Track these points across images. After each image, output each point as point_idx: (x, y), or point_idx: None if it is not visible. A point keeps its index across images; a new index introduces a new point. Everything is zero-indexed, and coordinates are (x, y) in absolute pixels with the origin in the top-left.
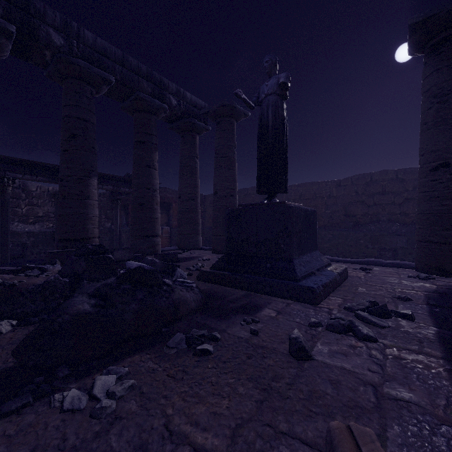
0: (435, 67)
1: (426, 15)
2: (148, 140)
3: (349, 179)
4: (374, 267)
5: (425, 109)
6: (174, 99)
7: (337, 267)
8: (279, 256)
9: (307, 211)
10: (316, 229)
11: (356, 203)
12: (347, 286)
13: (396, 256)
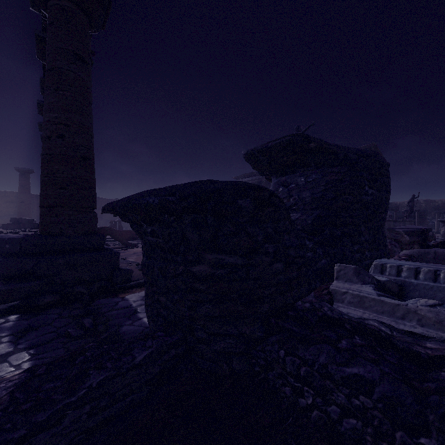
0: (21, 179)
1: (19, 168)
2: None
3: None
4: None
5: (19, 188)
6: None
7: None
8: None
9: None
10: None
11: None
12: None
13: None
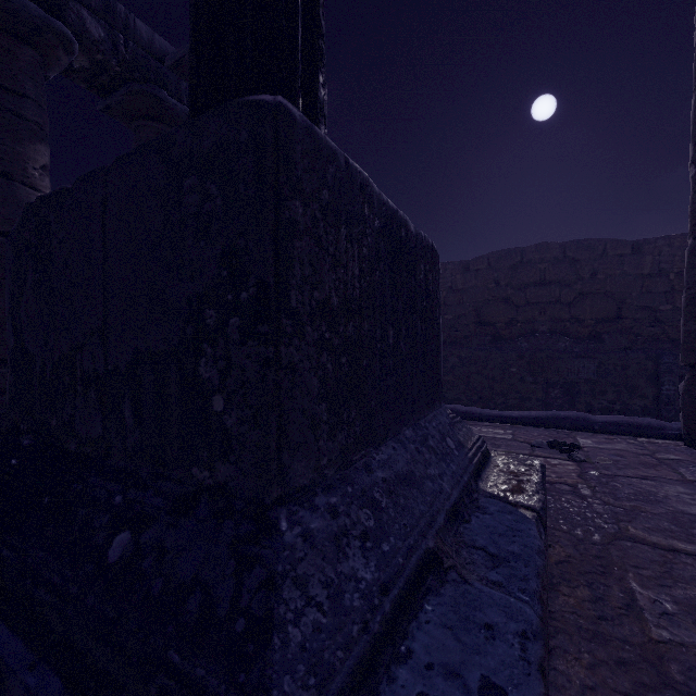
0: None
1: None
2: (6, 105)
3: (485, 258)
4: (577, 435)
5: None
6: (97, 22)
7: (514, 467)
8: (201, 476)
9: (401, 226)
10: (436, 320)
11: (496, 301)
12: (573, 570)
13: (577, 398)
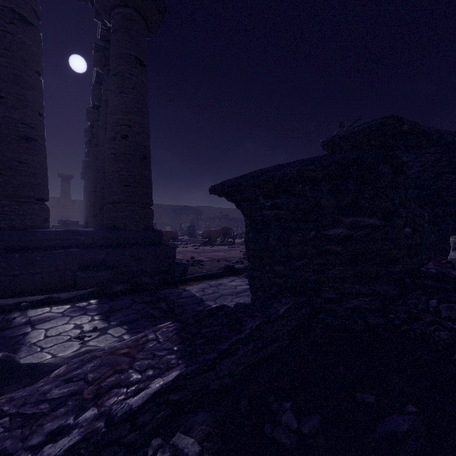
0: (63, 185)
1: (61, 174)
2: None
3: None
4: None
5: (61, 193)
6: None
7: None
8: None
9: None
10: None
11: None
12: None
13: None
